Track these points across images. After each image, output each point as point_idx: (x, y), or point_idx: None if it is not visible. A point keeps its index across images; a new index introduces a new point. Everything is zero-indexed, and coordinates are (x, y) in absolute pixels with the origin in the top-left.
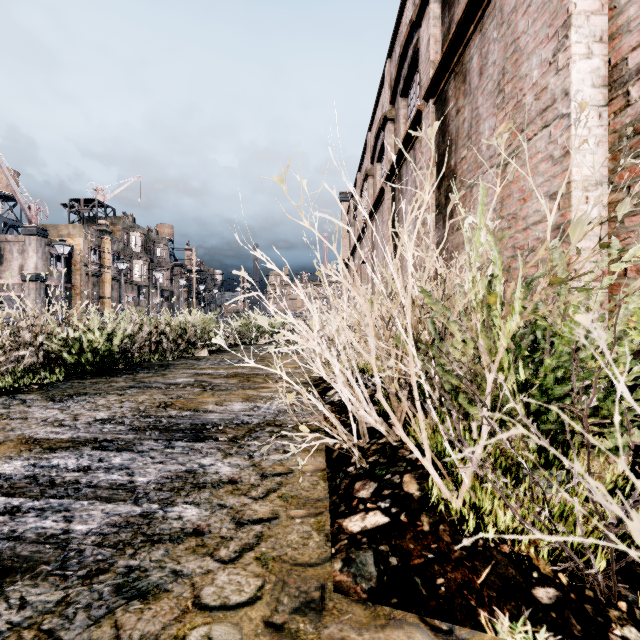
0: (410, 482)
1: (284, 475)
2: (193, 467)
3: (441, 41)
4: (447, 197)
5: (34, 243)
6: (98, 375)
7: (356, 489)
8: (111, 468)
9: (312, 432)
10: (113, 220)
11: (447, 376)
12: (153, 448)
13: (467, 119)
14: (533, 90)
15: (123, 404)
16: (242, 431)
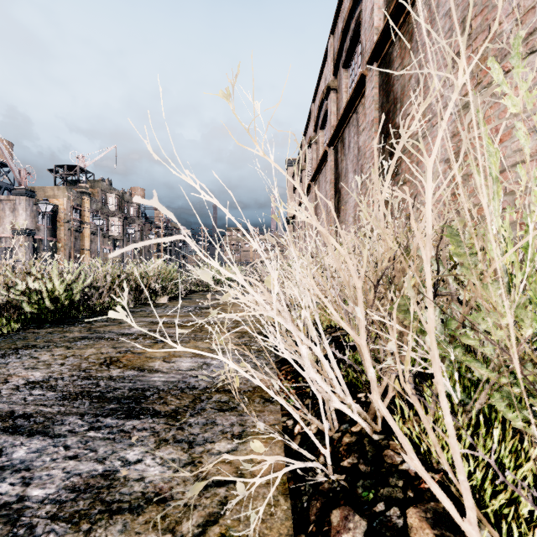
0: (422, 531)
1: (230, 484)
2: (113, 466)
3: (384, 8)
4: (391, 153)
5: (23, 203)
6: (57, 324)
7: (334, 527)
8: (6, 468)
9: (266, 402)
10: (92, 183)
11: (473, 363)
12: (74, 429)
13: (414, 76)
14: (513, 15)
15: (66, 360)
16: (185, 400)
